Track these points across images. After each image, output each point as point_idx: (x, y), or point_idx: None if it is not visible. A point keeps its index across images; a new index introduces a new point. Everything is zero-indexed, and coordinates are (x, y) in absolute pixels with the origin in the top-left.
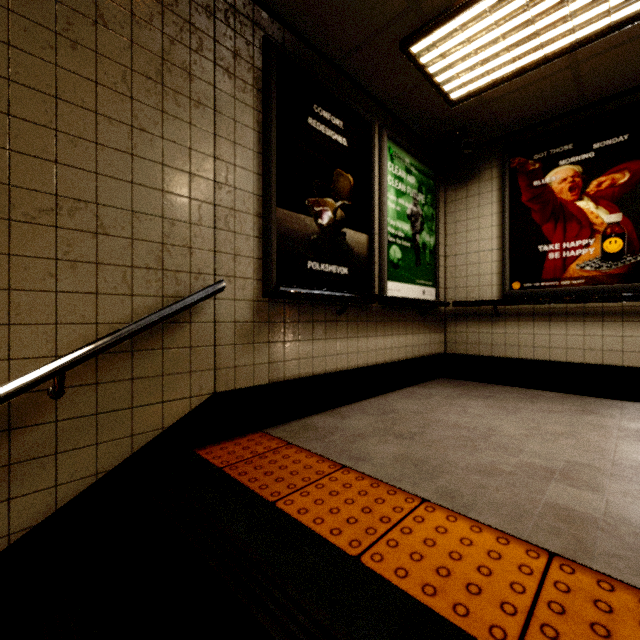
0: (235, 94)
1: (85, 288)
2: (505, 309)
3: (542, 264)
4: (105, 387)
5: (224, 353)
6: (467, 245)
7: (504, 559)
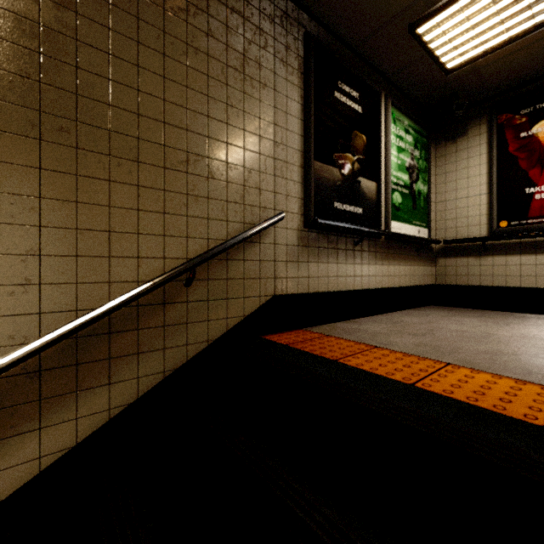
0: (287, 77)
1: (202, 214)
2: (493, 245)
3: (529, 204)
4: (212, 283)
5: (280, 267)
6: (456, 192)
7: (524, 390)
